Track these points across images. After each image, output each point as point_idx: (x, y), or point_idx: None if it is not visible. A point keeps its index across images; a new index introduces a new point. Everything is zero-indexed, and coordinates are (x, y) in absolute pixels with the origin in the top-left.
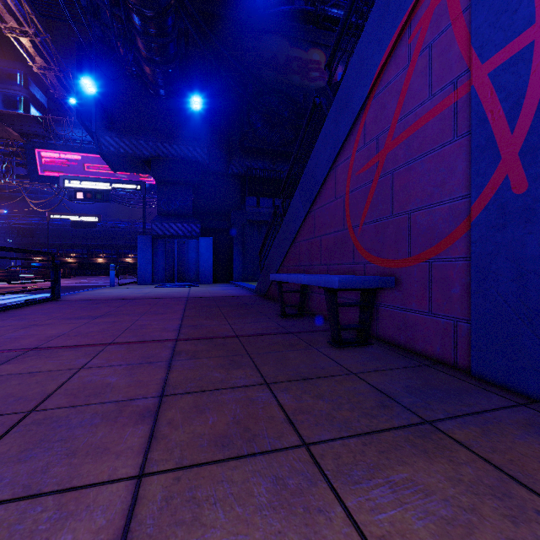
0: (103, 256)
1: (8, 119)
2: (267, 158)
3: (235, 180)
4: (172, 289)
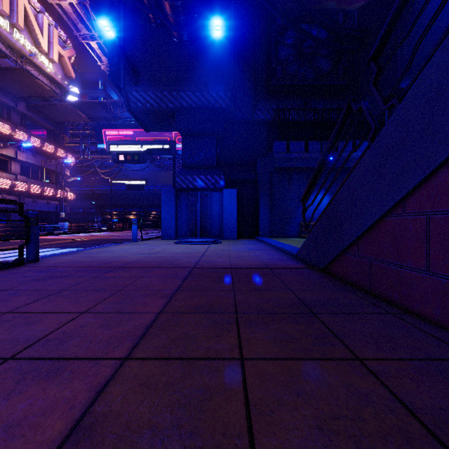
0: (154, 213)
1: (83, 107)
2: (297, 97)
3: (261, 127)
4: (187, 248)
